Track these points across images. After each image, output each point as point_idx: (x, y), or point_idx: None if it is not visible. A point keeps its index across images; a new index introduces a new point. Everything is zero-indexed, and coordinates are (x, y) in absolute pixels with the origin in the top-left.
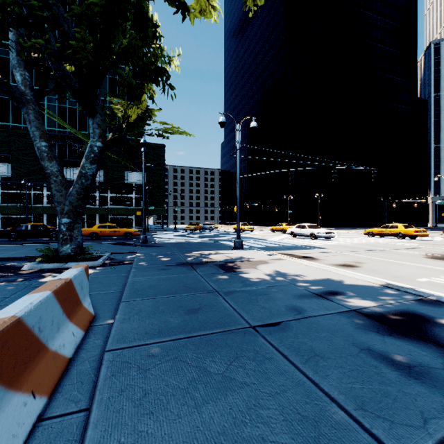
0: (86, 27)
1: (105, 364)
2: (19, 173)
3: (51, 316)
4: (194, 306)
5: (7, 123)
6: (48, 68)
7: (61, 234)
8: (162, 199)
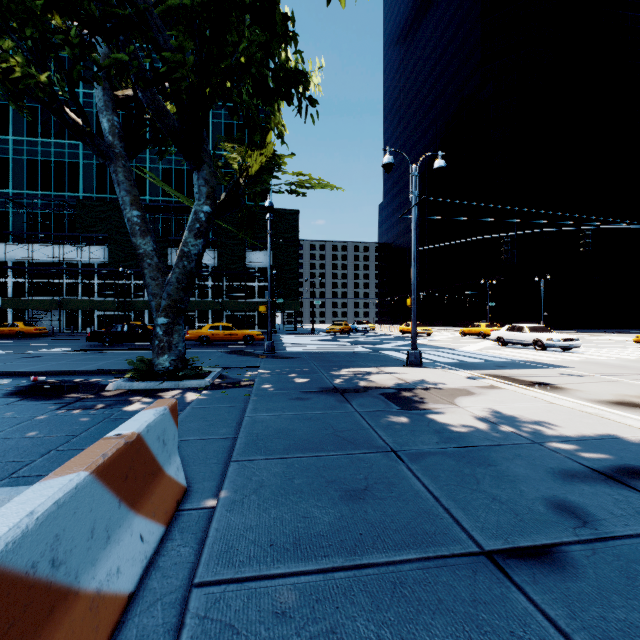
0: (185, 29)
1: (188, 627)
2: (117, 257)
3: (89, 522)
4: (356, 482)
5: (105, 195)
6: (141, 107)
7: (157, 340)
8: (295, 288)
